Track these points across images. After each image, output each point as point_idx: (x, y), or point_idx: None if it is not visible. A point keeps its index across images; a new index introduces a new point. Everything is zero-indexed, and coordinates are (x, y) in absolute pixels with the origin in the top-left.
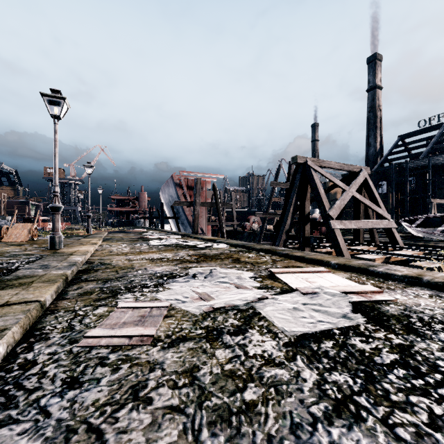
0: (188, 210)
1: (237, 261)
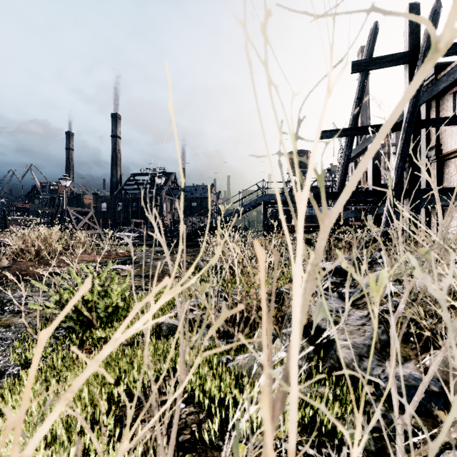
0: None
1: None
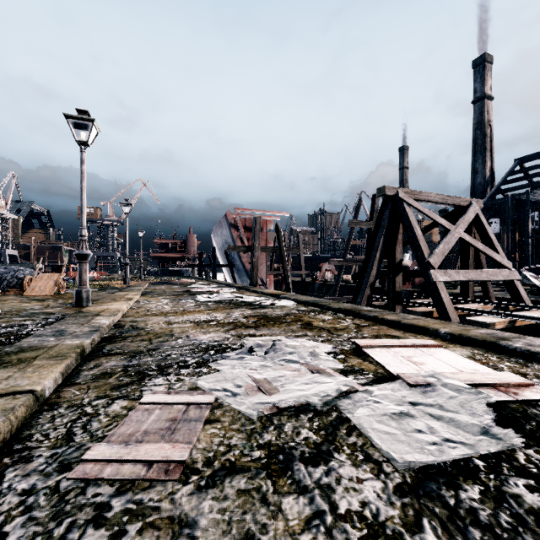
0: (245, 256)
1: (308, 326)
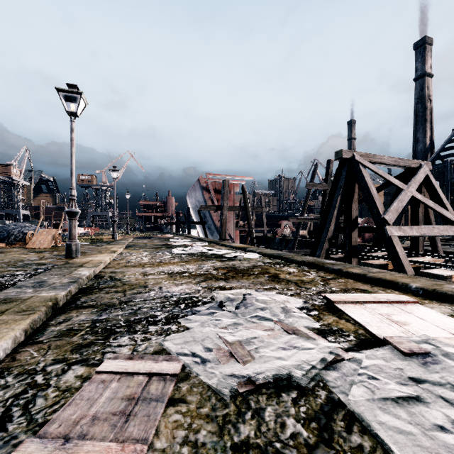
0: (215, 215)
1: (276, 278)
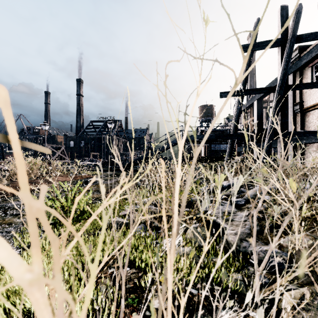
0: None
1: None
